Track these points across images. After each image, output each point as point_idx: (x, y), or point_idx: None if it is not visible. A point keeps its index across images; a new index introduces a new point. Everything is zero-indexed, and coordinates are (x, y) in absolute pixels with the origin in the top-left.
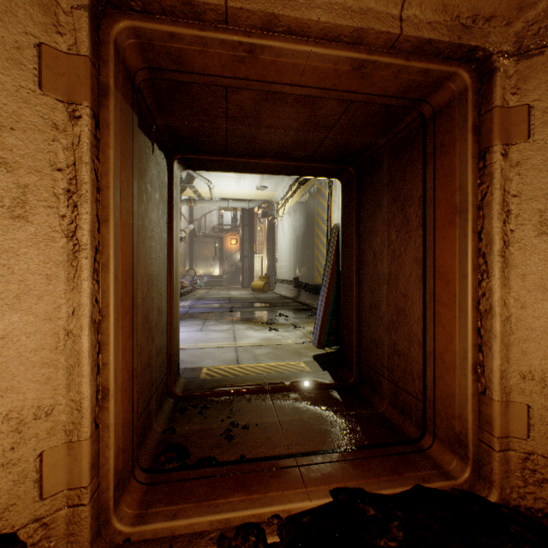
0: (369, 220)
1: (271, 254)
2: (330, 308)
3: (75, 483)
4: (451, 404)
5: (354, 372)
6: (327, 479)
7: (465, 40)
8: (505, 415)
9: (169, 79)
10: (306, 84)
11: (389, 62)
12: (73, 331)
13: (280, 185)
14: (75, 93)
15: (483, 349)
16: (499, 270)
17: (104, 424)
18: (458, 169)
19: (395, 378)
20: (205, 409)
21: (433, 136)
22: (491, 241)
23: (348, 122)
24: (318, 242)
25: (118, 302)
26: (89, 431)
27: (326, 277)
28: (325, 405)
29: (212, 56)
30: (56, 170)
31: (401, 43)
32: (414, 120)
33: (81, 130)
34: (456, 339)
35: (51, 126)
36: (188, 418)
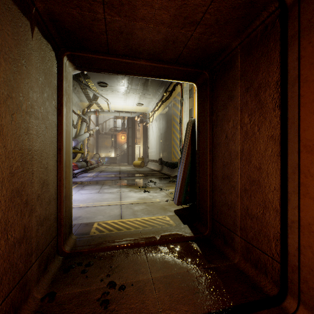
0: (221, 110)
1: (145, 145)
2: (186, 178)
3: None
4: None
5: (208, 227)
6: None
7: None
8: None
9: None
10: None
11: None
12: None
13: (150, 103)
14: None
15: None
16: None
17: None
18: None
19: (248, 237)
20: (88, 267)
21: (298, 18)
22: None
23: (213, 16)
24: (174, 137)
25: None
26: None
27: (184, 156)
28: (189, 258)
29: None
30: None
31: None
32: (271, 14)
33: None
34: None
35: None
36: (71, 278)
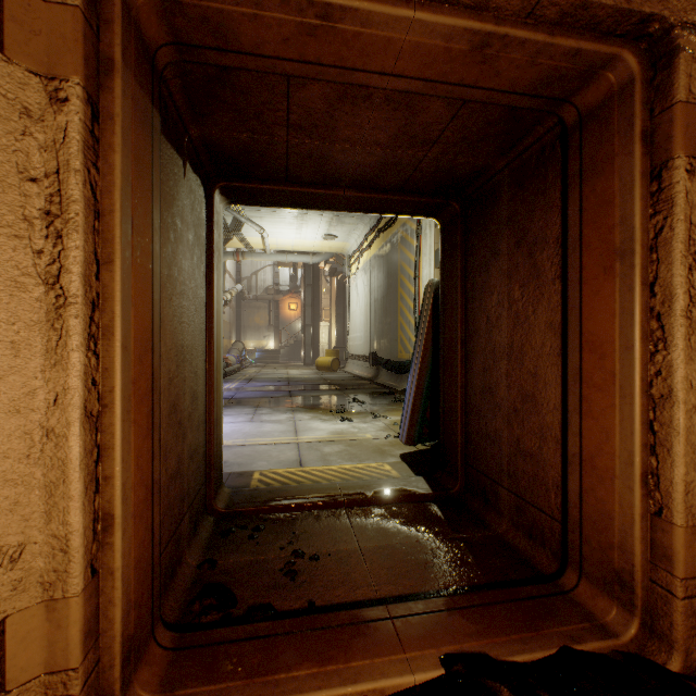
0: (480, 272)
1: (340, 323)
2: (423, 392)
3: (59, 663)
4: (608, 528)
5: (460, 479)
6: (434, 638)
7: (636, 5)
8: (692, 547)
9: (206, 62)
10: (402, 72)
11: (524, 38)
12: (55, 430)
13: (353, 233)
14: (59, 63)
15: (657, 451)
16: (683, 337)
17: (107, 568)
18: (619, 194)
19: (519, 489)
20: (258, 532)
21: (579, 151)
22: (670, 297)
23: (457, 134)
24: (402, 307)
25: (129, 385)
26: (81, 583)
27: (418, 351)
28: (422, 525)
29: (269, 25)
30: (27, 180)
31: (544, 7)
32: (549, 131)
33: (68, 120)
34: (616, 436)
35: (20, 111)
36: (234, 545)
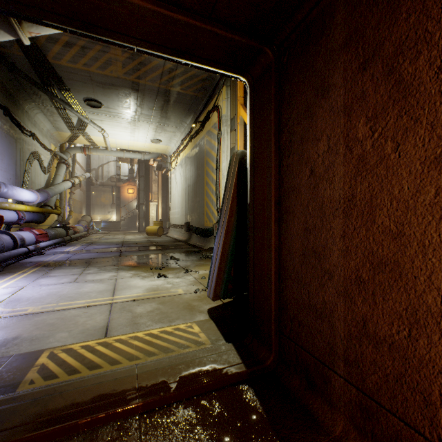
0: (301, 120)
1: (165, 203)
2: (228, 253)
3: None
4: None
5: (274, 349)
6: None
7: None
8: None
9: None
10: None
11: None
12: None
13: (173, 139)
14: None
15: None
16: None
17: None
18: None
19: (366, 384)
20: None
21: None
22: None
23: None
24: (207, 190)
25: None
26: None
27: (224, 216)
28: (241, 436)
29: None
30: None
31: None
32: None
33: None
34: None
35: None
36: None
